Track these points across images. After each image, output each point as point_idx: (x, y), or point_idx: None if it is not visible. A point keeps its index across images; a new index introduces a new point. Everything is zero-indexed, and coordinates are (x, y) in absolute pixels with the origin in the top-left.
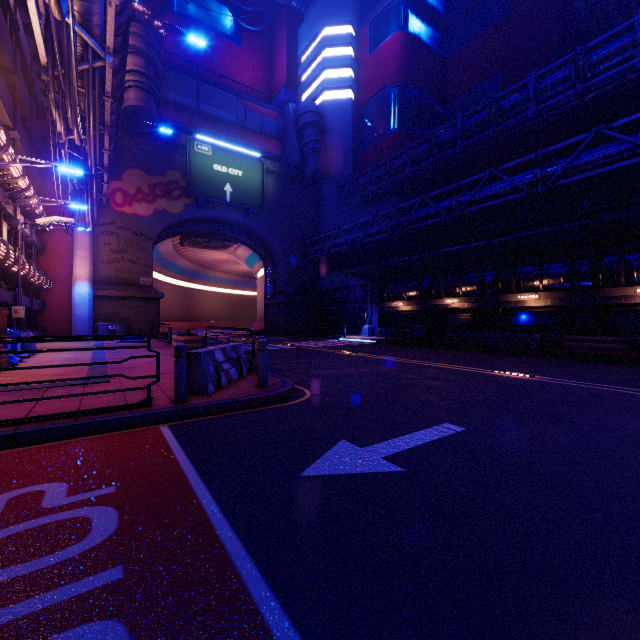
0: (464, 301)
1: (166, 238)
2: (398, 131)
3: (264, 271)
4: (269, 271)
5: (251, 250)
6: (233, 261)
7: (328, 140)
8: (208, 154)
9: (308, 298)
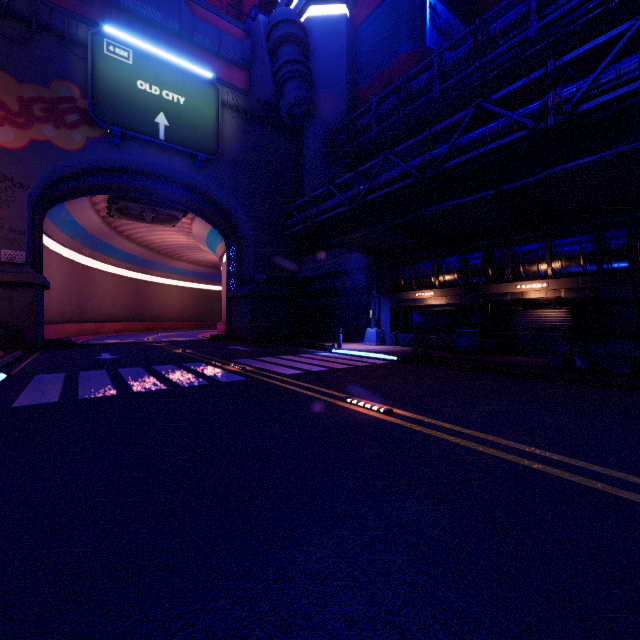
0: (560, 285)
1: (71, 197)
2: (414, 48)
3: (226, 253)
4: (233, 253)
5: (209, 225)
6: (196, 247)
7: (314, 72)
8: (127, 62)
9: (286, 289)
